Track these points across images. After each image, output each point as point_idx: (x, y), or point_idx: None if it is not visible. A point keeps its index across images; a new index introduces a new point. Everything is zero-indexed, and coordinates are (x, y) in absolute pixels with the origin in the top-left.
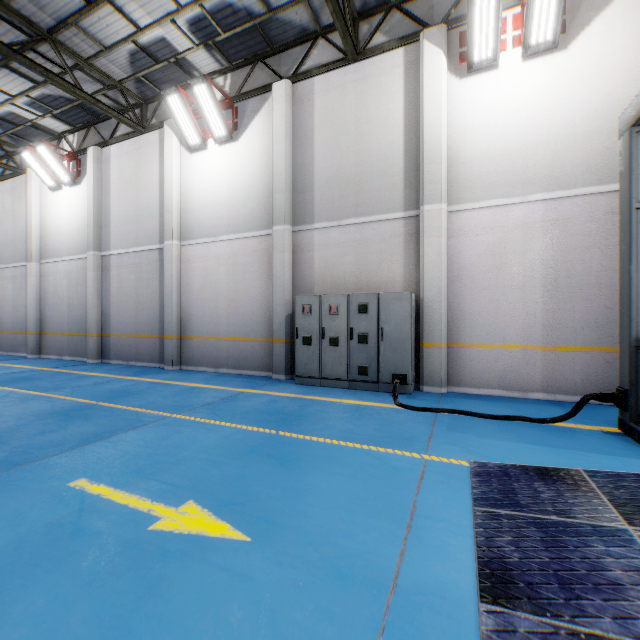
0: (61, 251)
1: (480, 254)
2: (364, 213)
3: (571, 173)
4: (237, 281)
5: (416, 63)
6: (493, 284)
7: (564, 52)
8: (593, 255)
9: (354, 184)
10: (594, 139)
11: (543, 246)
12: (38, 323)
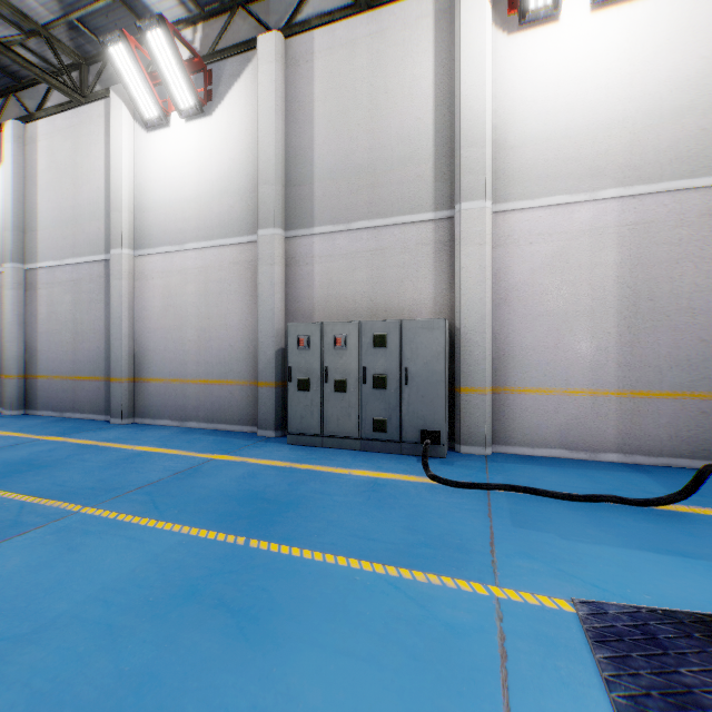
0: None
1: (535, 269)
2: (381, 213)
3: (655, 162)
4: (210, 304)
5: (450, 13)
6: (552, 309)
7: (646, 1)
8: (684, 271)
9: (367, 175)
10: (685, 117)
11: (618, 258)
12: None
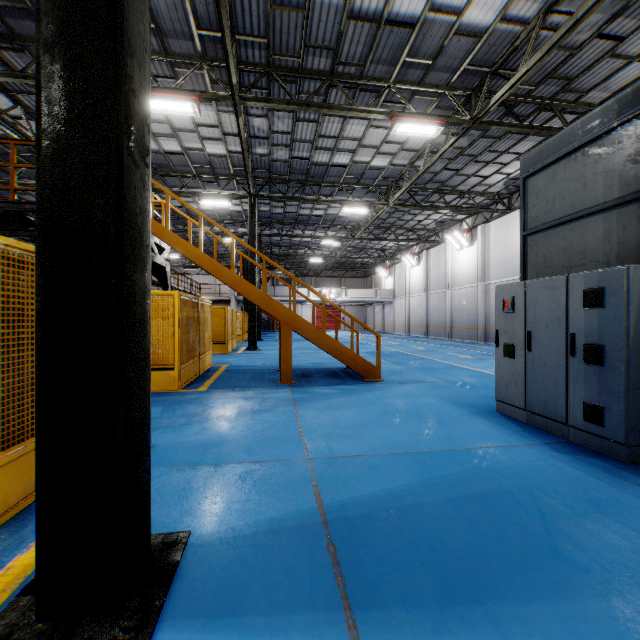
0: (462, 283)
1: None
2: None
3: None
4: None
5: None
6: None
7: None
8: None
9: None
10: None
11: None
12: (450, 322)
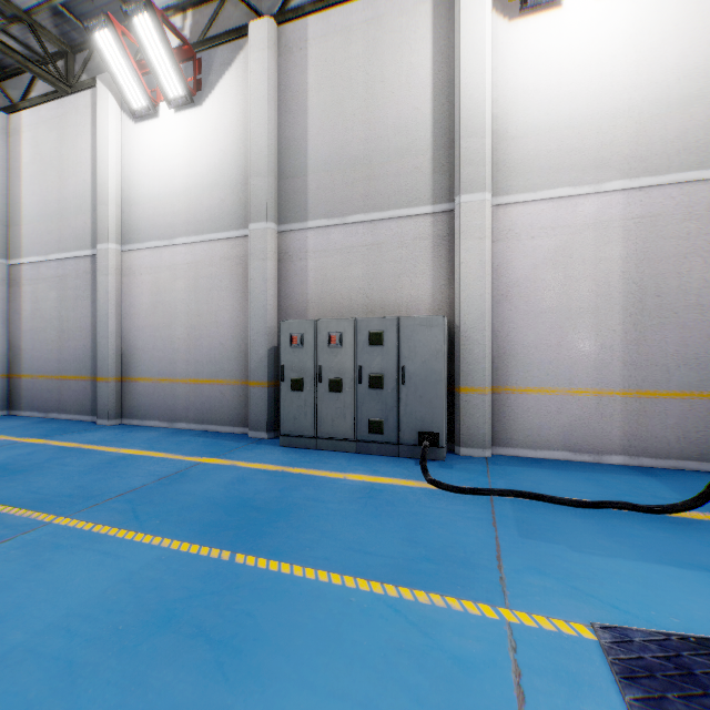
0: None
1: (537, 264)
2: (377, 207)
3: (662, 153)
4: (200, 301)
5: None
6: (555, 305)
7: None
8: (692, 266)
9: (363, 166)
10: (693, 106)
11: (623, 253)
12: None
